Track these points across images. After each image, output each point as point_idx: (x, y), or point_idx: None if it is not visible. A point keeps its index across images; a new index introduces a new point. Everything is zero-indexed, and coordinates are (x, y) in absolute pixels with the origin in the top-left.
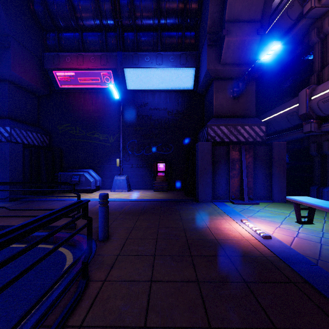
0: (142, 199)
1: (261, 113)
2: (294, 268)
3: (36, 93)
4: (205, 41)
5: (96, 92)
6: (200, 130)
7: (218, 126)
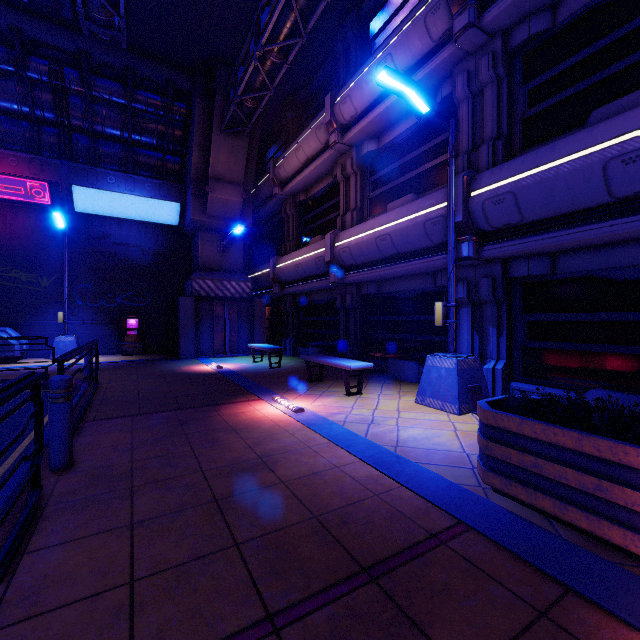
0: (108, 361)
1: (259, 264)
2: (222, 373)
3: None
4: (190, 187)
5: (13, 207)
6: (186, 281)
7: (203, 280)
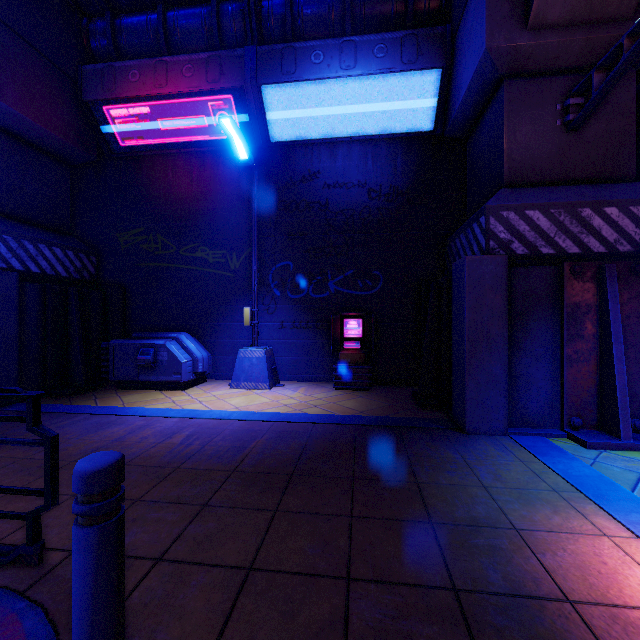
0: (301, 414)
1: None
2: None
3: (65, 159)
4: None
5: (200, 153)
6: (459, 230)
7: (519, 210)
